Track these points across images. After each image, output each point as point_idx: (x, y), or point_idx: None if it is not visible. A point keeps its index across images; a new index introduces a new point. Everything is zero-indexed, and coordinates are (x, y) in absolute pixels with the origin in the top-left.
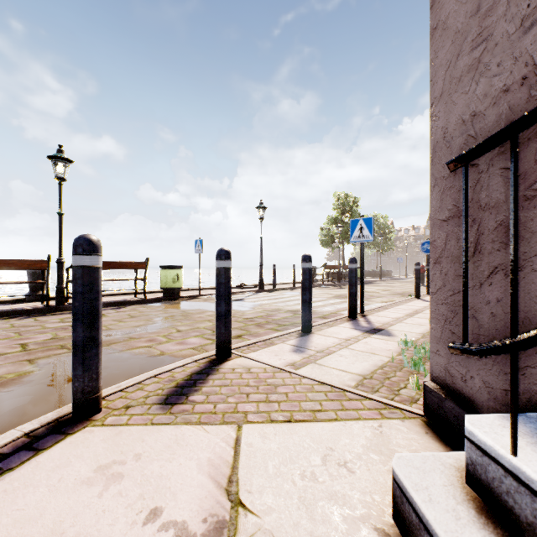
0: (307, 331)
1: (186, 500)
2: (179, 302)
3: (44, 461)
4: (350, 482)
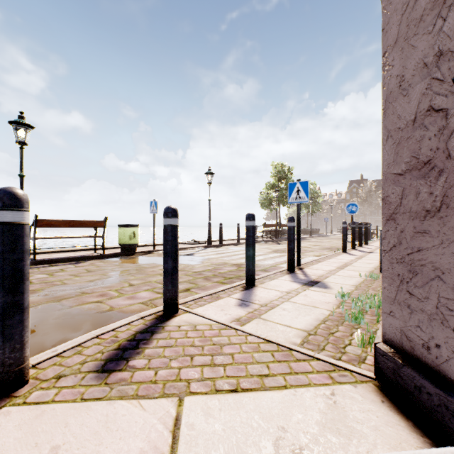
0: (251, 285)
1: None
2: (135, 257)
3: None
4: None
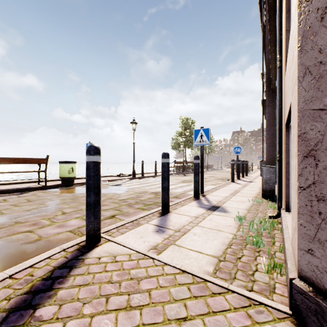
0: (166, 211)
1: None
2: (72, 187)
3: None
4: None
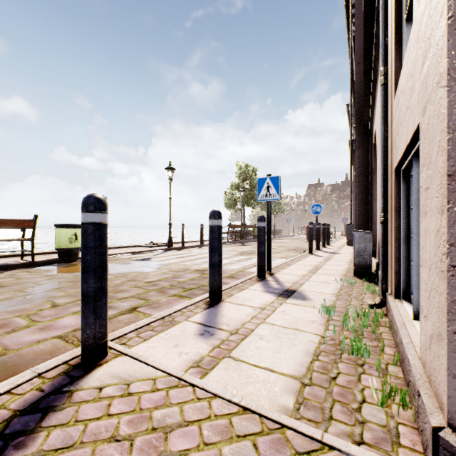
0: (216, 299)
1: None
2: (76, 264)
3: None
4: None
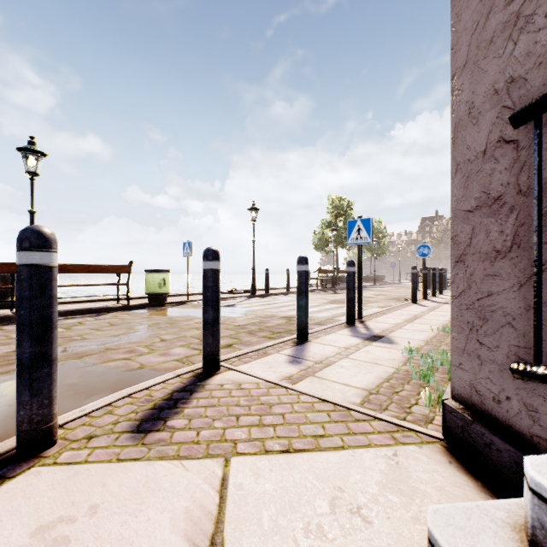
0: (303, 339)
1: None
2: (165, 308)
3: None
4: (367, 537)
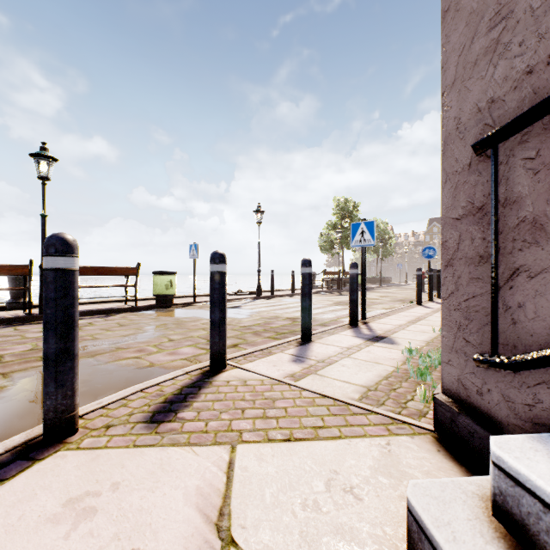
0: (307, 340)
1: (169, 540)
2: (172, 310)
3: (4, 495)
4: (357, 511)
